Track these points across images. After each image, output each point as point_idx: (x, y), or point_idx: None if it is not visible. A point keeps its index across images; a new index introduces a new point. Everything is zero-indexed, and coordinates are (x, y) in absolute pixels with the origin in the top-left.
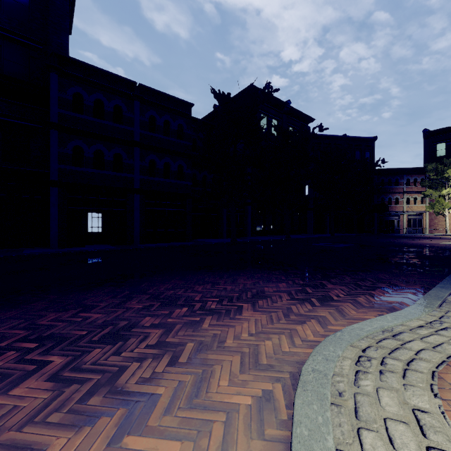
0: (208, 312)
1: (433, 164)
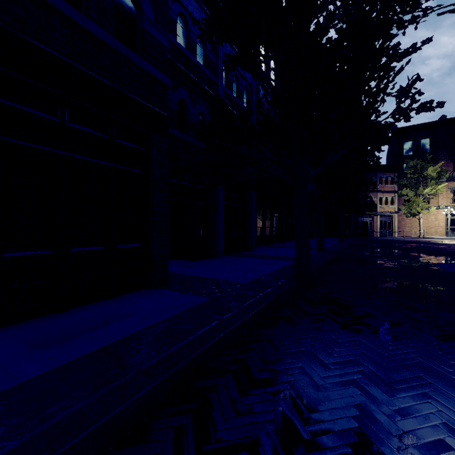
0: None
1: (414, 160)
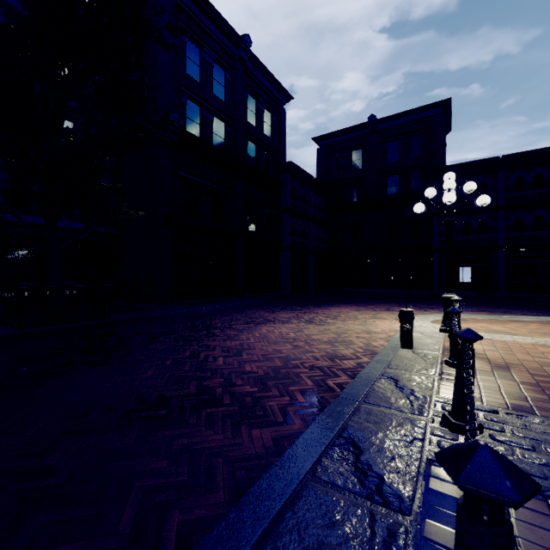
0: (467, 310)
1: None
